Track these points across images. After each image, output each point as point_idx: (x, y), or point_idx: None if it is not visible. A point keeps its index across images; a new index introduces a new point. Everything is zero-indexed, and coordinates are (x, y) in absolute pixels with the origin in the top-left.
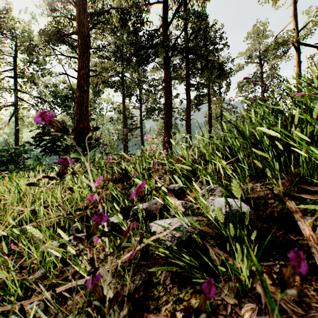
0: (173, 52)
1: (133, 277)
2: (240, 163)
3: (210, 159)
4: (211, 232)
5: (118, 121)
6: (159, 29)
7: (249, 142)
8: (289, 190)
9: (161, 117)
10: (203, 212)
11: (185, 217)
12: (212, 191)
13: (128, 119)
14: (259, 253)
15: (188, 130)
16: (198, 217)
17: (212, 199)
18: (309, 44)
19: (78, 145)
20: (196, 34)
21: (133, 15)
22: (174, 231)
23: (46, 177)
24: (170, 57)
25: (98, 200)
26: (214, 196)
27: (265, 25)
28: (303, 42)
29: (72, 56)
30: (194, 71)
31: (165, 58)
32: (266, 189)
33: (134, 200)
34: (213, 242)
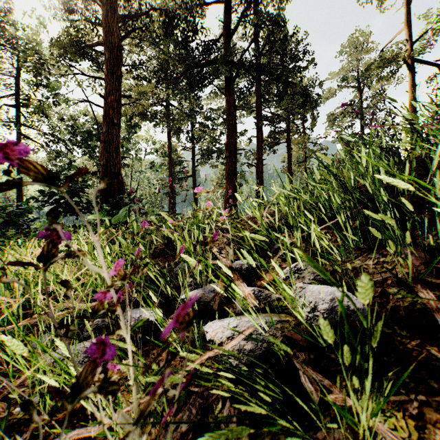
0: (238, 72)
1: (177, 413)
2: (339, 228)
3: (295, 223)
4: (301, 340)
5: (161, 167)
6: (219, 39)
7: (354, 198)
8: (424, 274)
9: (222, 162)
10: (287, 306)
11: (259, 318)
12: (299, 272)
13: (176, 164)
14: (391, 391)
15: (259, 180)
16: (281, 315)
17: (301, 288)
18: (427, 62)
19: (105, 201)
20: (270, 46)
21: (183, 19)
22: (243, 341)
23: (14, 263)
24: (234, 78)
25: (114, 299)
26: (303, 279)
27: (365, 34)
28: (419, 59)
29: (97, 77)
30: (268, 98)
31: (227, 80)
32: (383, 270)
33: (182, 283)
34: (305, 357)
